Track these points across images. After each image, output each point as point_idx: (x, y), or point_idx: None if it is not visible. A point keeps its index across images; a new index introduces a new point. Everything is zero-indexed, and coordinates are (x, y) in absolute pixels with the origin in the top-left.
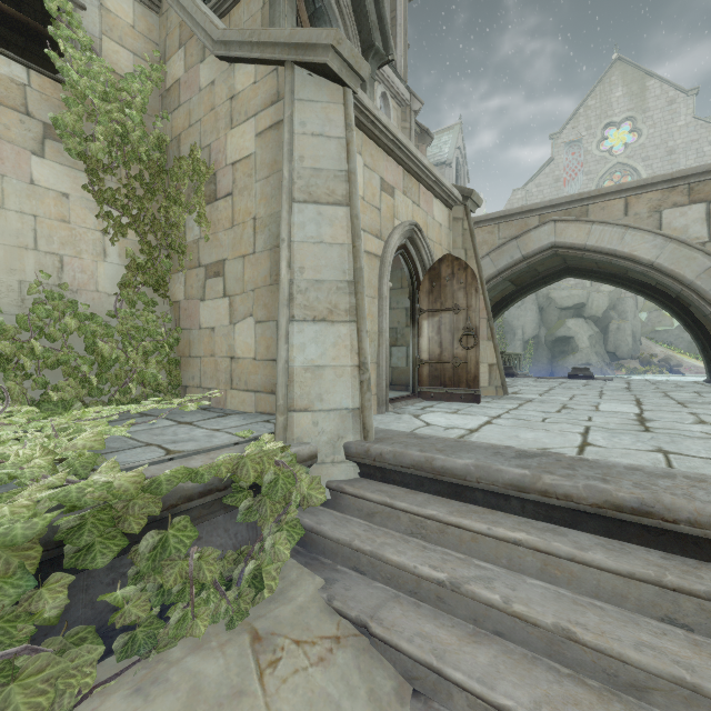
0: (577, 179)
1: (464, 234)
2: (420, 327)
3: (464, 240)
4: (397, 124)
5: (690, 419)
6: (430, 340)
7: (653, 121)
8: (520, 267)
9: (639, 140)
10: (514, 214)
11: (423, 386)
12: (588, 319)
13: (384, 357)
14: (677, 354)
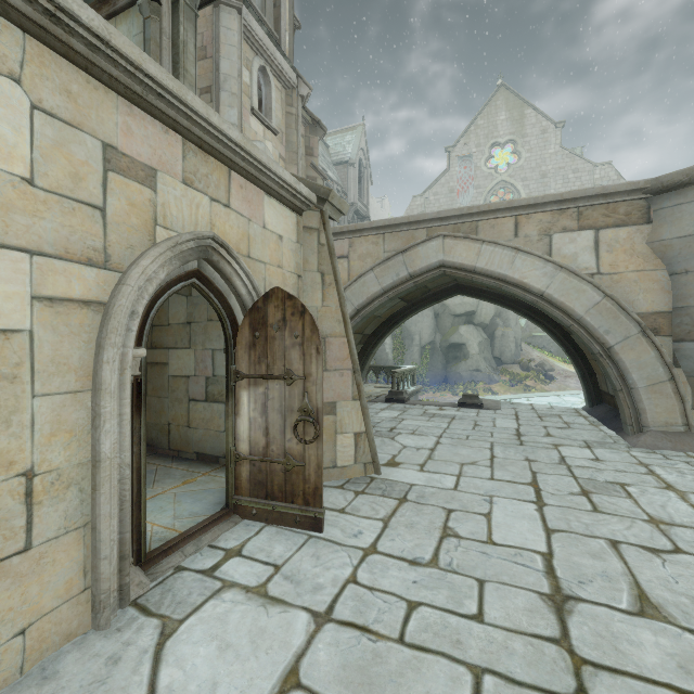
0: (468, 191)
1: (321, 252)
2: (237, 400)
3: (321, 260)
4: (281, 108)
5: (621, 581)
6: (252, 423)
7: (530, 146)
8: (407, 286)
9: (519, 162)
10: (401, 225)
11: (242, 495)
12: (478, 326)
13: (105, 511)
14: (549, 359)
